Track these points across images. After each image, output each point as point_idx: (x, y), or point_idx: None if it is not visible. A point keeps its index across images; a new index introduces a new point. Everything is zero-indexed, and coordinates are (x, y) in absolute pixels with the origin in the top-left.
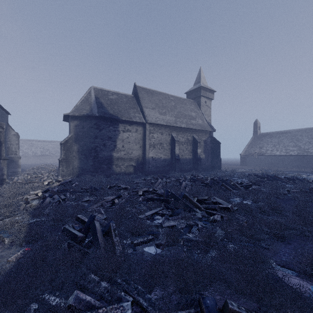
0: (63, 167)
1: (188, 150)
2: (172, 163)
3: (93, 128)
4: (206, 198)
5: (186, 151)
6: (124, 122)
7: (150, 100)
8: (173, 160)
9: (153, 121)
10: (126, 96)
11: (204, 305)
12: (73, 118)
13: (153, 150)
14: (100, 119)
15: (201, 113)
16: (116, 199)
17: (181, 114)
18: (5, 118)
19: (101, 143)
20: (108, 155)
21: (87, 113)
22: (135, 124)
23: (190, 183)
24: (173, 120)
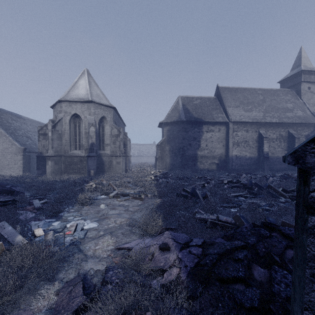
0: (159, 163)
1: (281, 147)
2: (260, 162)
3: (181, 131)
4: (293, 189)
5: (278, 149)
6: (207, 123)
7: (234, 99)
8: (261, 159)
9: (237, 119)
10: (209, 98)
11: (267, 219)
12: (166, 124)
13: (237, 149)
14: (187, 122)
15: (302, 103)
16: (205, 183)
17: (271, 107)
18: (124, 129)
19: (188, 143)
20: (193, 154)
21: (177, 119)
22: (218, 124)
23: (278, 179)
24: (261, 115)
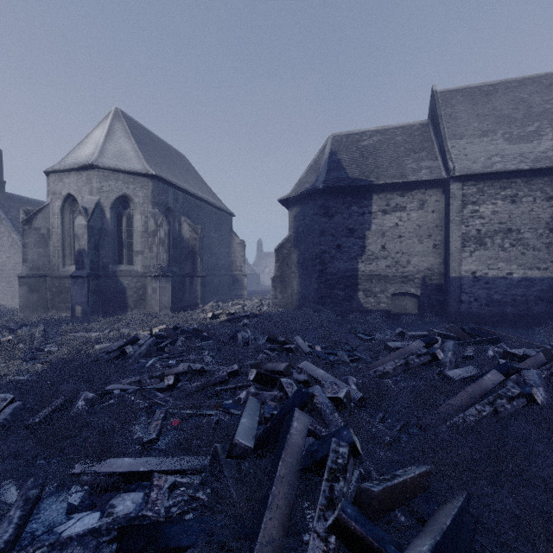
0: (277, 290)
1: None
2: None
3: (318, 215)
4: None
5: None
6: (386, 189)
7: (479, 114)
8: None
9: (476, 168)
10: (406, 128)
11: None
12: (292, 203)
13: (476, 254)
14: (331, 193)
15: None
16: (170, 375)
17: None
18: (227, 222)
19: (333, 243)
20: (348, 269)
21: (307, 187)
22: (417, 189)
23: (515, 387)
24: None
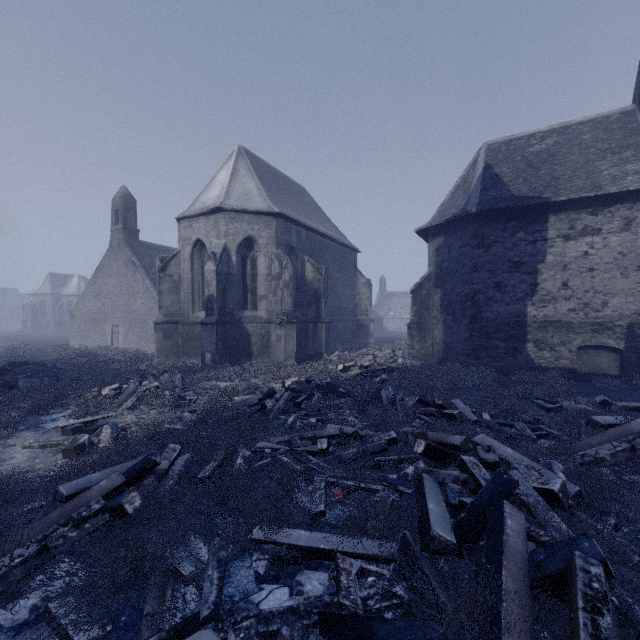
0: (413, 339)
1: None
2: None
3: (469, 246)
4: None
5: None
6: (569, 206)
7: None
8: None
9: None
10: (598, 121)
11: None
12: (433, 233)
13: None
14: (487, 218)
15: None
16: (323, 438)
17: None
18: (351, 259)
19: (490, 281)
20: (511, 314)
21: (455, 213)
22: (619, 203)
23: None
24: None
